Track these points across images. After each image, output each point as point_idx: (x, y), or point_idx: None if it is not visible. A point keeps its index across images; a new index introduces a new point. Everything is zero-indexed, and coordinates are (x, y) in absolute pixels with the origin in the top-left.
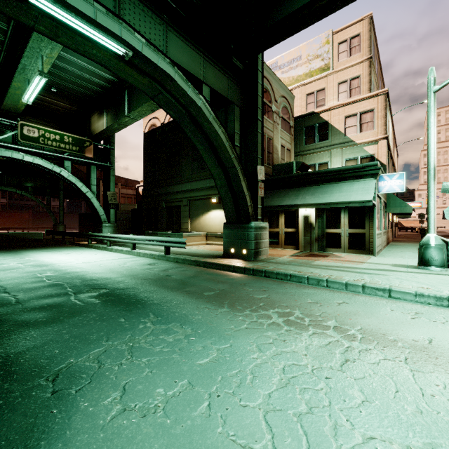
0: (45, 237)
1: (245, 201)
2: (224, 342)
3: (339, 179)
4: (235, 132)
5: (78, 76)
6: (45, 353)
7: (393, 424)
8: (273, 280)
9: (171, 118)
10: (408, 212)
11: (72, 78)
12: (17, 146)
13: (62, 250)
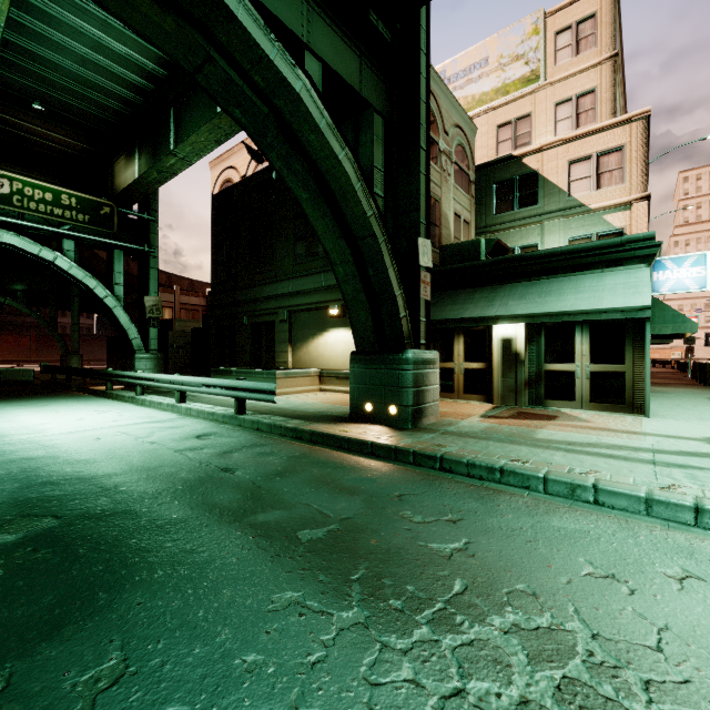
0: (44, 377)
1: (394, 308)
2: None
3: (574, 267)
4: (374, 167)
5: (79, 79)
6: None
7: None
8: (465, 485)
9: (258, 166)
10: (676, 334)
11: (69, 82)
12: None
13: (51, 402)
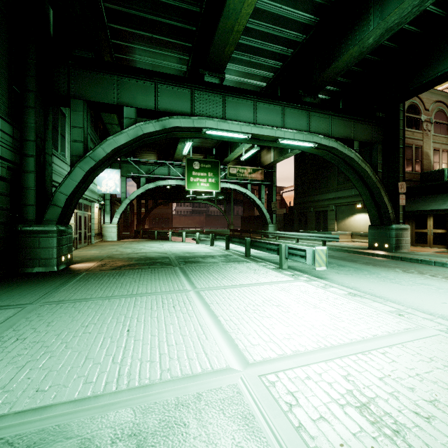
0: None
1: (386, 210)
2: (370, 271)
3: None
4: (378, 163)
5: None
6: (305, 266)
7: (426, 284)
8: (405, 262)
9: None
10: None
11: None
12: (227, 180)
13: None
